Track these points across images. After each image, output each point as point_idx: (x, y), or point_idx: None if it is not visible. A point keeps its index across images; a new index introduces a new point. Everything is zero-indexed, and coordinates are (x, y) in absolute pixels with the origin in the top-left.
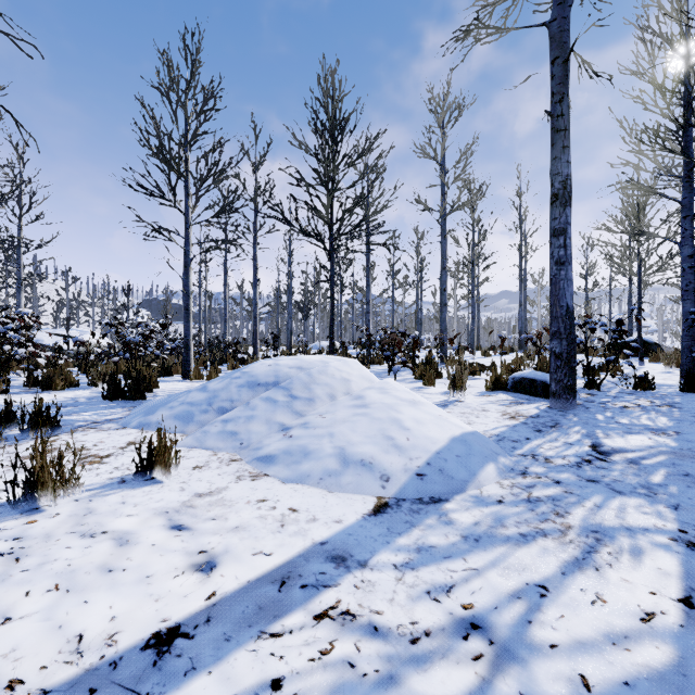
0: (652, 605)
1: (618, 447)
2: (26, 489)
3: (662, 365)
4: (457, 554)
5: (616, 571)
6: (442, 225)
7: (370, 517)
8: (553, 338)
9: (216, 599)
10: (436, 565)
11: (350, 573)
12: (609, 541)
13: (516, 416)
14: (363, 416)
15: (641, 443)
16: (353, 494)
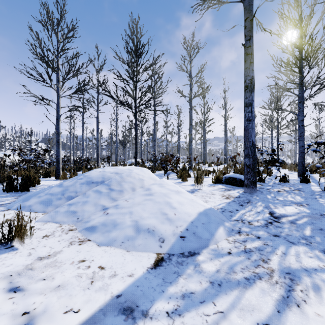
0: None
1: (282, 214)
2: None
3: (287, 170)
4: (208, 298)
5: (310, 307)
6: (190, 103)
7: (152, 270)
8: (245, 157)
9: None
10: (195, 310)
11: (135, 324)
12: (298, 280)
13: (229, 197)
14: (149, 200)
15: (292, 211)
16: (142, 252)
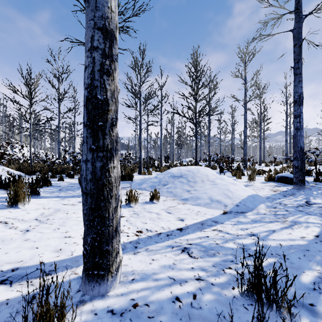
0: (305, 236)
1: (317, 202)
2: (128, 201)
3: None
4: (249, 223)
5: (298, 230)
6: (244, 107)
7: (222, 214)
8: (294, 160)
9: (187, 225)
10: (243, 225)
11: (219, 224)
12: (299, 224)
13: (276, 191)
14: (215, 187)
15: None
16: (215, 209)
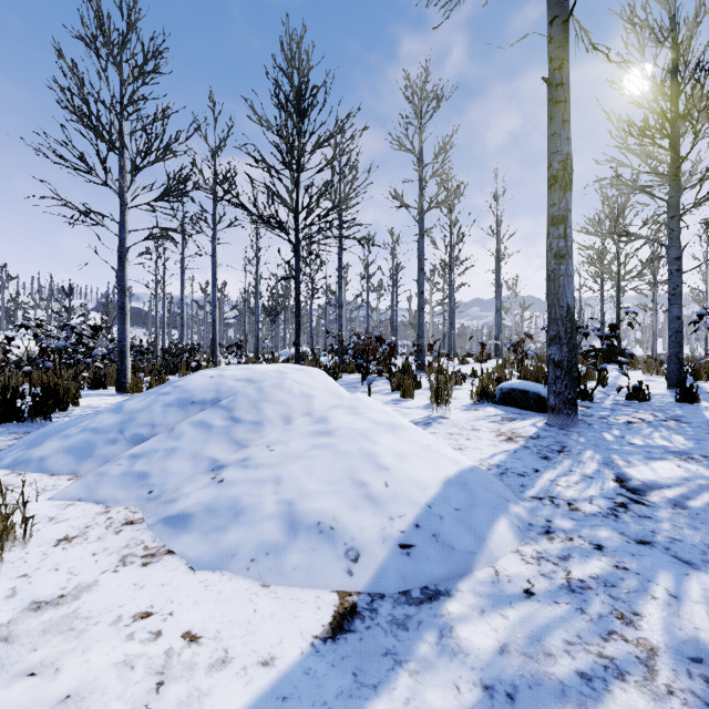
0: None
1: (649, 481)
2: None
3: (640, 372)
4: None
5: None
6: (420, 223)
7: (325, 644)
8: (551, 343)
9: None
10: None
11: None
12: None
13: (513, 437)
14: (324, 449)
15: (672, 474)
16: (301, 589)
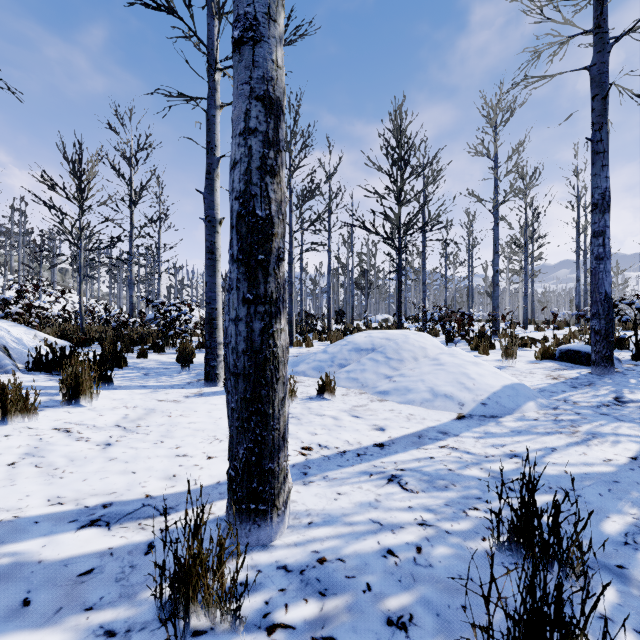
0: (612, 457)
1: (636, 399)
2: None
3: None
4: (507, 436)
5: (598, 447)
6: (494, 214)
7: (456, 420)
8: (593, 318)
9: (392, 438)
10: (495, 438)
11: (451, 437)
12: (601, 437)
13: (558, 378)
14: (441, 370)
15: None
16: (442, 411)
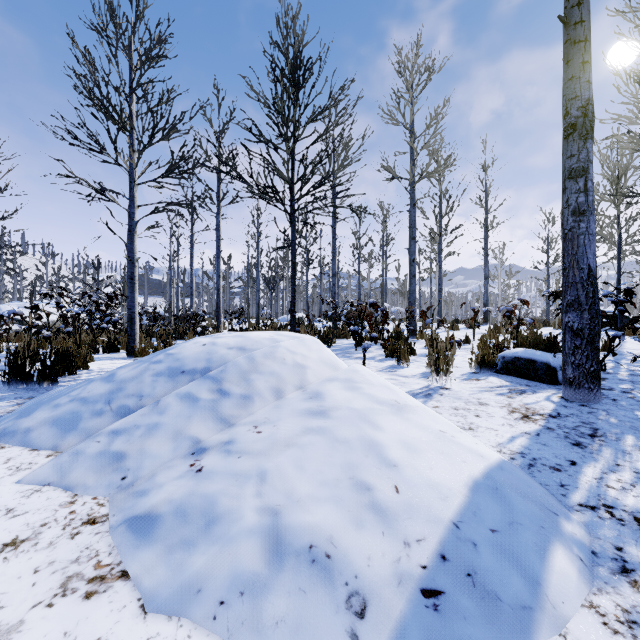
0: None
1: None
2: None
3: None
4: None
5: None
6: (411, 193)
7: None
8: (569, 309)
9: None
10: None
11: None
12: None
13: (529, 414)
14: (318, 434)
15: None
16: None
